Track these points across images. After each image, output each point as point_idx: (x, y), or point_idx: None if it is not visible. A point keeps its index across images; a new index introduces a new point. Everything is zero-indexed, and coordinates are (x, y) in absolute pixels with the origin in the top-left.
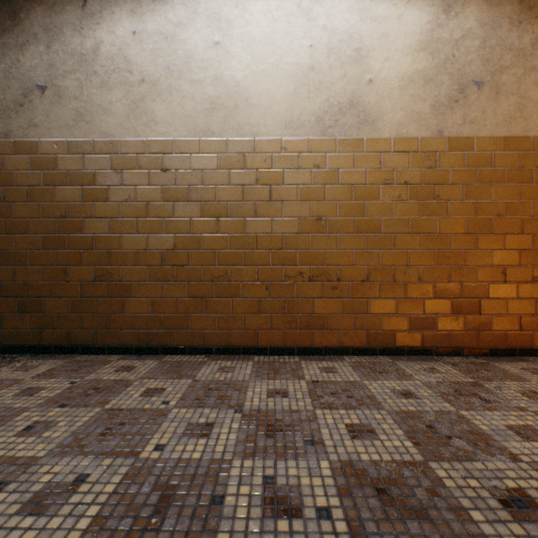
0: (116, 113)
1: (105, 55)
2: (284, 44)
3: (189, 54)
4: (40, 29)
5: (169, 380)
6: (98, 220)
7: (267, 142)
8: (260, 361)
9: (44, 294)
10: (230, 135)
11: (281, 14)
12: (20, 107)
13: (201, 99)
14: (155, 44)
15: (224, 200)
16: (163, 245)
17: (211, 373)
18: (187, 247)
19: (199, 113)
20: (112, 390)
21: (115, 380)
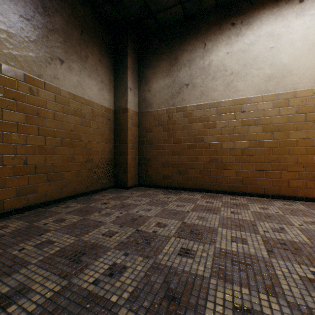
0: (219, 89)
1: (213, 65)
2: (314, 38)
3: (256, 56)
4: (186, 61)
5: (263, 205)
6: (210, 136)
7: (303, 91)
8: (303, 203)
9: (187, 167)
10: (279, 91)
11: (312, 23)
12: (178, 93)
13: (262, 76)
14: (238, 55)
15: (275, 123)
16: (242, 146)
17: (281, 205)
18: (254, 147)
19: (261, 83)
20: (242, 205)
21: (237, 202)
